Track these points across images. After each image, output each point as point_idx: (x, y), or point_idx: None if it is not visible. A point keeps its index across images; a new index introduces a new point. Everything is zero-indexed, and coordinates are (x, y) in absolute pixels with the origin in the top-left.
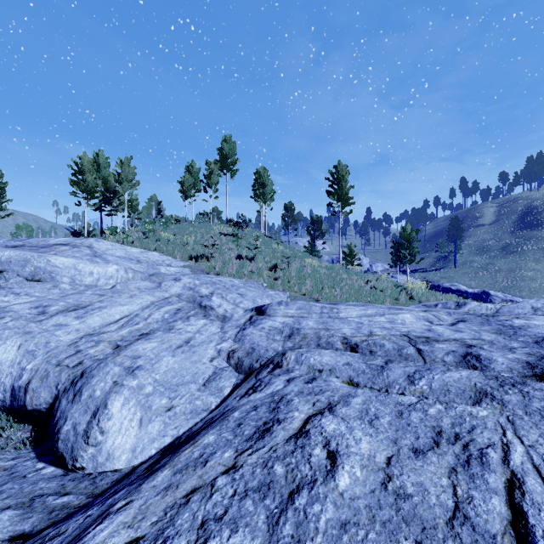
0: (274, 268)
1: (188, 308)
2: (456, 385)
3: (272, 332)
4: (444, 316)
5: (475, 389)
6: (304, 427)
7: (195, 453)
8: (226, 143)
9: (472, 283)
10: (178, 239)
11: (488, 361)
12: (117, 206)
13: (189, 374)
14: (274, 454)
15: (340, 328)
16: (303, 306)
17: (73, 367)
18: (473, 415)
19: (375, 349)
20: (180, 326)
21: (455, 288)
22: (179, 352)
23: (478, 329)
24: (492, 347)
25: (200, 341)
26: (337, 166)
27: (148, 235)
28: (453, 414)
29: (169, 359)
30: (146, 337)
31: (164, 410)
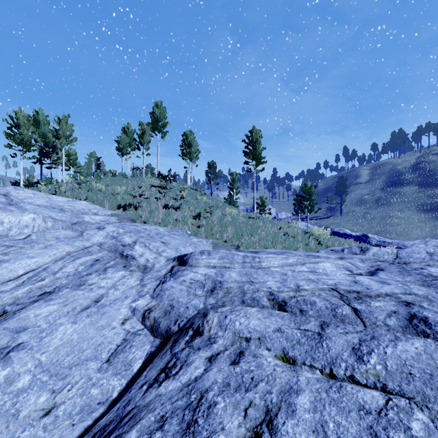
0: (198, 216)
1: (108, 259)
2: (417, 365)
3: (193, 286)
4: (359, 263)
5: None
6: None
7: None
8: (157, 108)
9: (354, 228)
10: (109, 189)
11: None
12: (56, 159)
13: (91, 346)
14: None
15: (264, 281)
16: (225, 255)
17: None
18: None
19: (305, 308)
20: (93, 281)
21: (342, 232)
22: (84, 316)
23: (403, 280)
24: (432, 305)
25: (113, 298)
26: (252, 130)
27: (81, 185)
28: None
29: (67, 327)
30: (47, 298)
31: (38, 417)
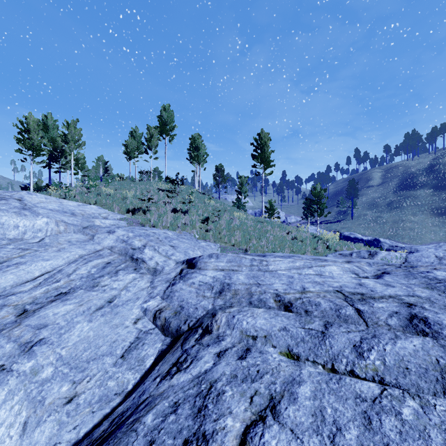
0: (206, 220)
1: (118, 262)
2: (414, 361)
3: (202, 288)
4: (365, 267)
5: (440, 368)
6: None
7: None
8: (165, 111)
9: (365, 232)
10: (118, 193)
11: (438, 326)
12: (65, 164)
13: (106, 343)
14: None
15: (271, 283)
16: (233, 259)
17: None
18: None
19: (310, 309)
20: (106, 282)
21: (353, 236)
22: (98, 315)
23: (408, 283)
24: (434, 306)
25: (125, 299)
26: (261, 133)
27: (90, 189)
28: (437, 420)
29: (84, 325)
30: (63, 298)
31: (62, 404)
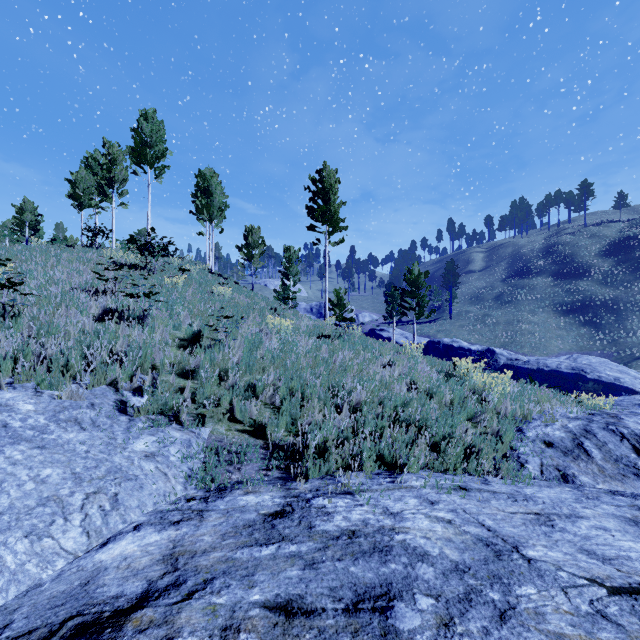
0: (196, 339)
1: None
2: None
3: None
4: None
5: None
6: None
7: None
8: (147, 121)
9: (471, 338)
10: None
11: None
12: None
13: None
14: None
15: None
16: None
17: None
18: None
19: None
20: None
21: (457, 345)
22: None
23: None
24: None
25: None
26: (323, 169)
27: None
28: None
29: None
30: None
31: None
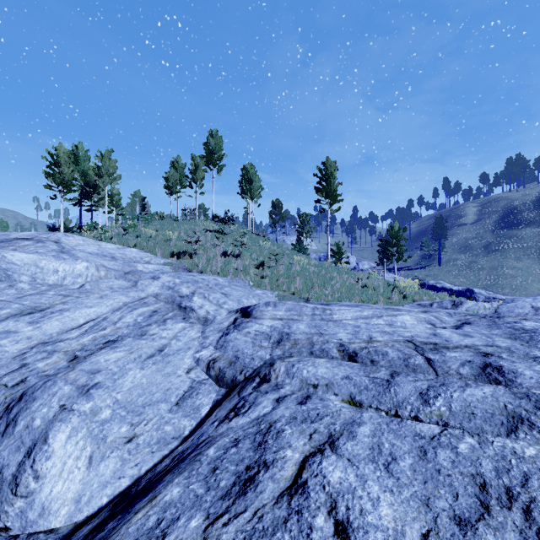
0: (262, 265)
1: (165, 310)
2: (481, 406)
3: (258, 338)
4: (445, 317)
5: (506, 413)
6: (300, 475)
7: (150, 519)
8: (212, 138)
9: (456, 281)
10: (160, 235)
11: (513, 374)
12: (98, 201)
13: (160, 390)
14: (260, 524)
15: (335, 333)
16: (292, 307)
17: (12, 387)
18: (519, 454)
19: (377, 358)
20: (154, 331)
21: (440, 286)
22: (150, 363)
23: (489, 333)
24: (512, 356)
25: (176, 348)
26: (326, 162)
27: (128, 230)
28: (492, 453)
29: (136, 372)
30: (112, 346)
31: (123, 442)
